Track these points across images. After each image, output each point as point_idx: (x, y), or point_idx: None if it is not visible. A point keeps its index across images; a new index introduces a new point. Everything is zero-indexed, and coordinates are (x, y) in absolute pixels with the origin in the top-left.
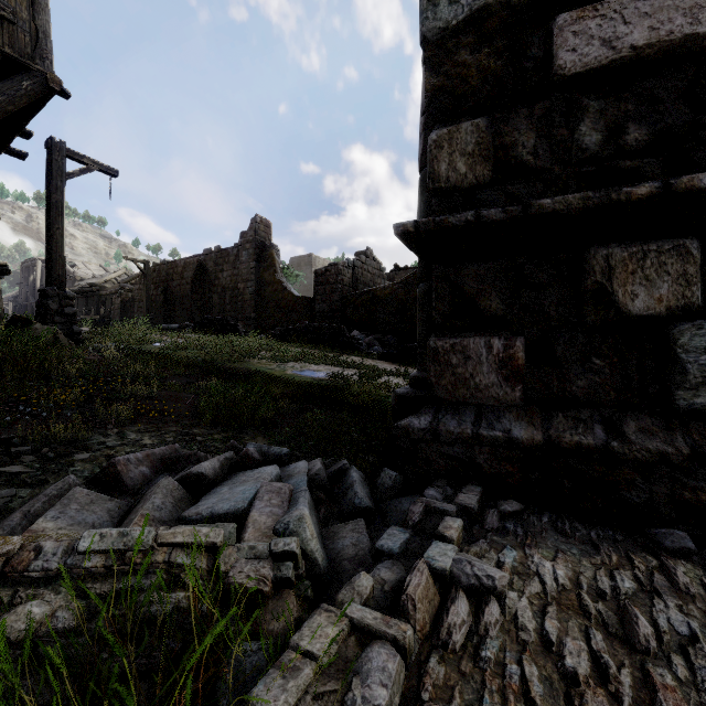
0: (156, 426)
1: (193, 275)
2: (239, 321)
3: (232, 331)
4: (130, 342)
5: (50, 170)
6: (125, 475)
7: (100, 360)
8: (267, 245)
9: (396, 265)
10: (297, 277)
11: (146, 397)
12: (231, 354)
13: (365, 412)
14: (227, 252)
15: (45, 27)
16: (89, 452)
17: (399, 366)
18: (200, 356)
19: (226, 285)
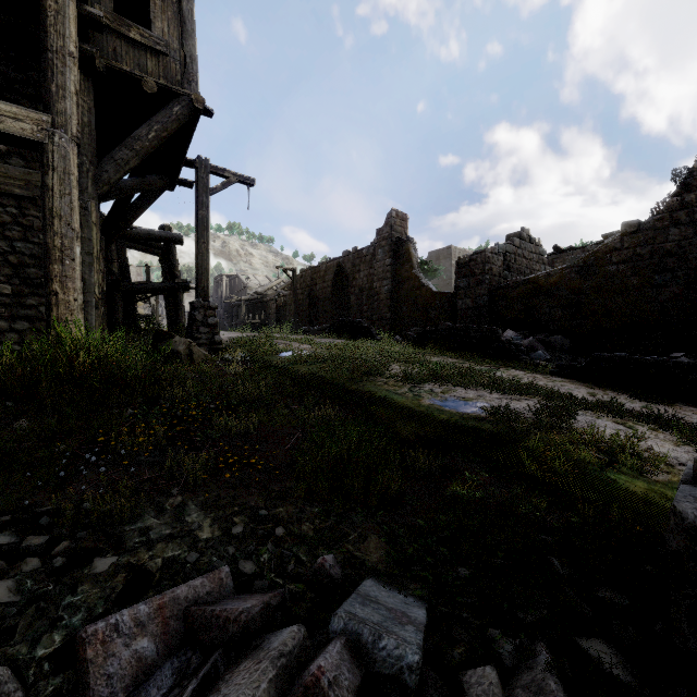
0: (232, 493)
1: (333, 278)
2: (375, 321)
3: (365, 334)
4: (256, 353)
5: (197, 188)
6: (96, 672)
7: (222, 375)
8: (403, 239)
9: (556, 247)
10: (435, 272)
11: (242, 434)
12: (353, 370)
13: (555, 484)
14: (364, 251)
15: (192, 51)
16: (115, 555)
17: (591, 388)
18: (318, 372)
19: (363, 285)
